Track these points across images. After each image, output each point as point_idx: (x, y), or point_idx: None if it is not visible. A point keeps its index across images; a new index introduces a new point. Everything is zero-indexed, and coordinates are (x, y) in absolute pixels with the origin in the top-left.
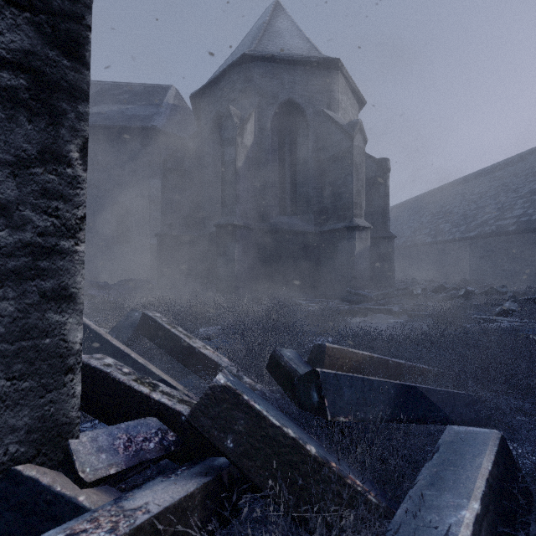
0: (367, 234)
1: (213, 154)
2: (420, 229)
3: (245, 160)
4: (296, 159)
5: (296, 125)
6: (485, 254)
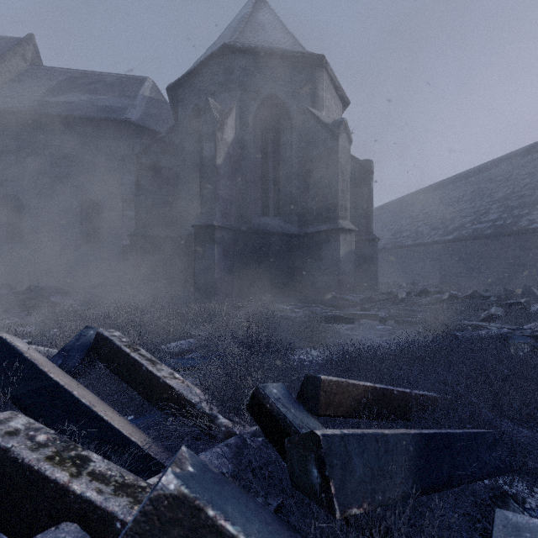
0: (352, 237)
1: (192, 150)
2: (400, 231)
3: (226, 157)
4: (279, 158)
5: (280, 122)
6: (462, 256)
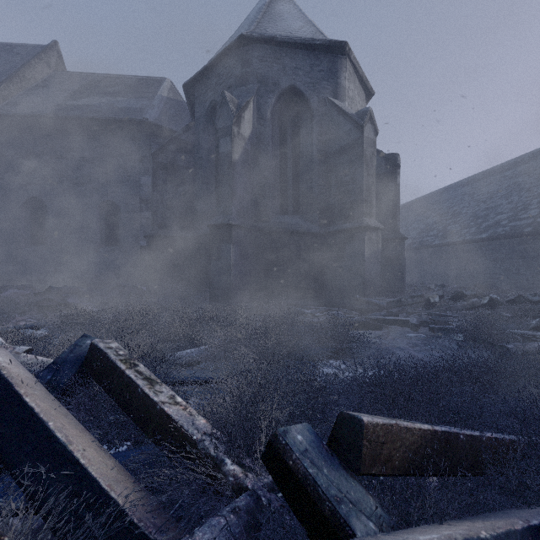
0: (378, 236)
1: (208, 148)
2: (426, 230)
3: (243, 152)
4: (298, 153)
5: (299, 115)
6: (498, 256)
